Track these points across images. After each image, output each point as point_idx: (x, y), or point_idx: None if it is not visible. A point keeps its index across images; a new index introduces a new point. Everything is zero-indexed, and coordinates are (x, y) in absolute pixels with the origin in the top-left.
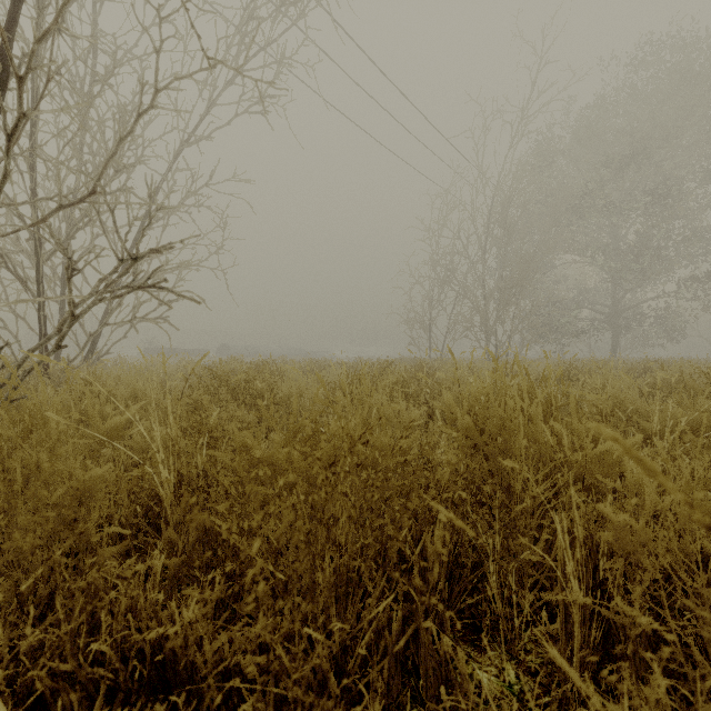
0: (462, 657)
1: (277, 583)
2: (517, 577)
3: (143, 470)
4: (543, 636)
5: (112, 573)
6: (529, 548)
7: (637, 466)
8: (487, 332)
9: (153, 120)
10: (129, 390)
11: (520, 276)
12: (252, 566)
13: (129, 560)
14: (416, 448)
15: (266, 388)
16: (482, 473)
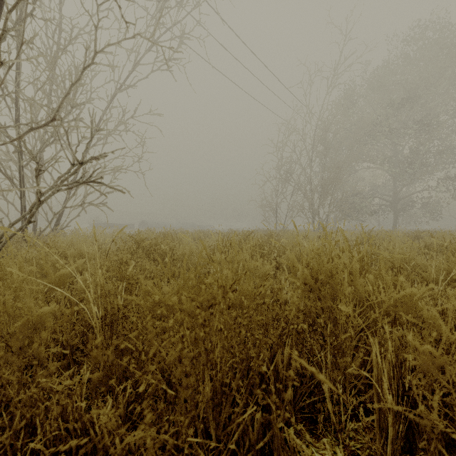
0: (304, 442)
1: (168, 398)
2: (341, 382)
3: (73, 310)
4: (361, 426)
5: (56, 381)
6: (349, 362)
7: (436, 308)
8: (313, 213)
9: (96, 74)
10: (76, 251)
11: (334, 176)
12: (154, 377)
13: (68, 371)
14: (269, 290)
15: (168, 249)
16: (316, 309)
